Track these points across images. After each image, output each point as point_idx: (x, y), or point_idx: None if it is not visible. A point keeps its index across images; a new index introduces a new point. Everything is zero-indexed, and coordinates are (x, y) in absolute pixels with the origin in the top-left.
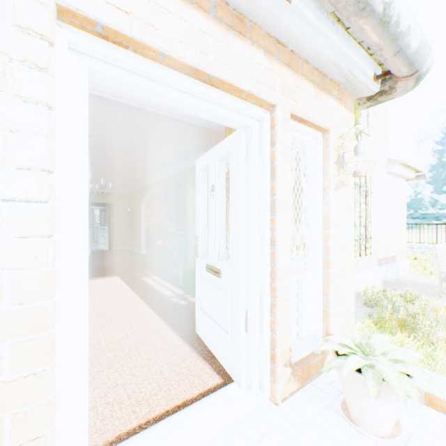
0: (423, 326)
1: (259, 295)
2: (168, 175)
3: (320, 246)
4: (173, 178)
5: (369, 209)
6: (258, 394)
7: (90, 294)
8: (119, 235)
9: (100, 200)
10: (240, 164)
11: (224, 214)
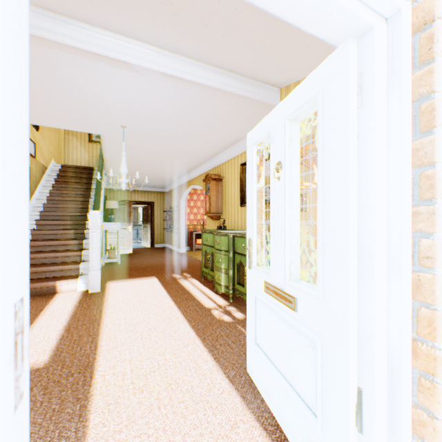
0: None
1: (387, 363)
2: (207, 170)
3: None
4: (213, 172)
5: None
6: None
7: (125, 299)
8: (160, 233)
9: (142, 198)
10: (345, 109)
11: (297, 206)
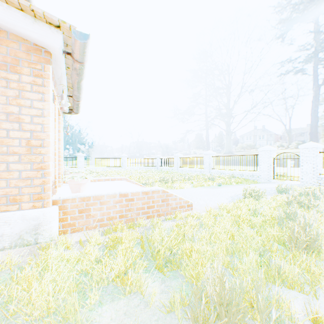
0: None
1: None
2: None
3: None
4: None
5: None
6: None
7: None
8: None
9: None
10: None
11: None
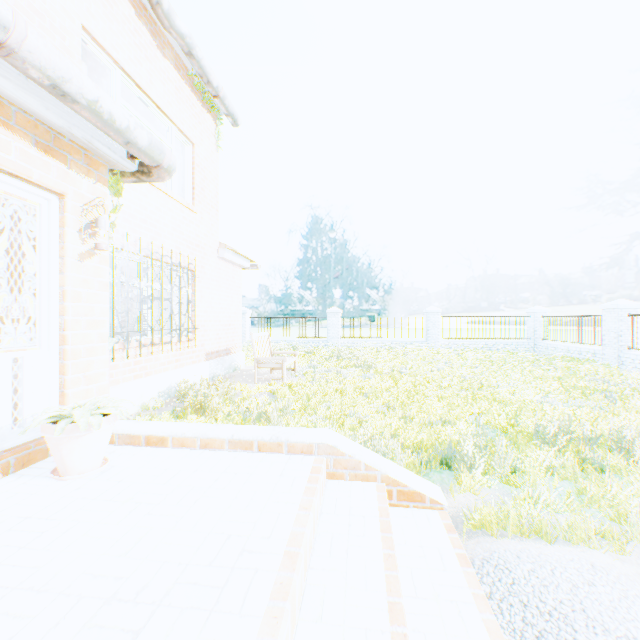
0: (213, 404)
1: None
2: None
3: (56, 320)
4: None
5: (196, 296)
6: None
7: None
8: None
9: None
10: None
11: None
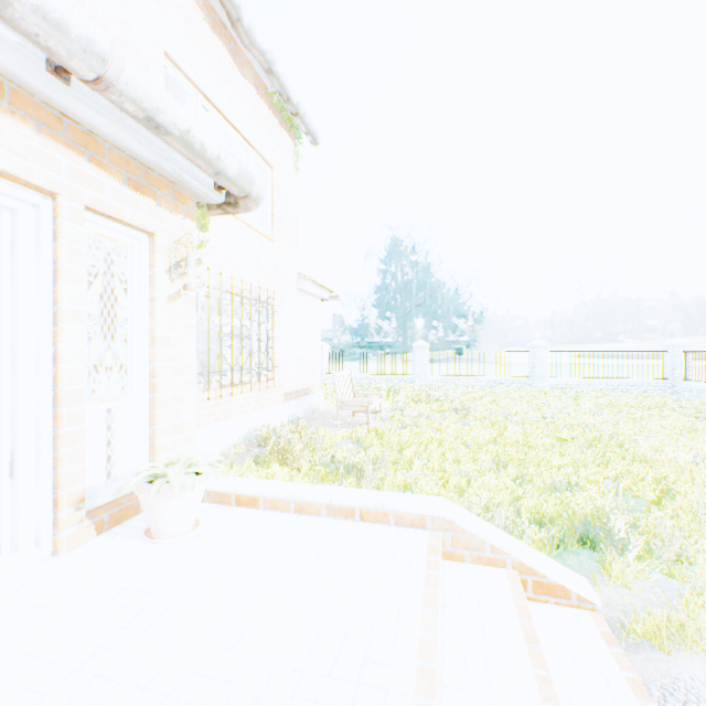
0: (297, 453)
1: (36, 428)
2: None
3: (147, 367)
4: None
5: (275, 332)
6: (33, 551)
7: None
8: None
9: None
10: (2, 257)
11: None
